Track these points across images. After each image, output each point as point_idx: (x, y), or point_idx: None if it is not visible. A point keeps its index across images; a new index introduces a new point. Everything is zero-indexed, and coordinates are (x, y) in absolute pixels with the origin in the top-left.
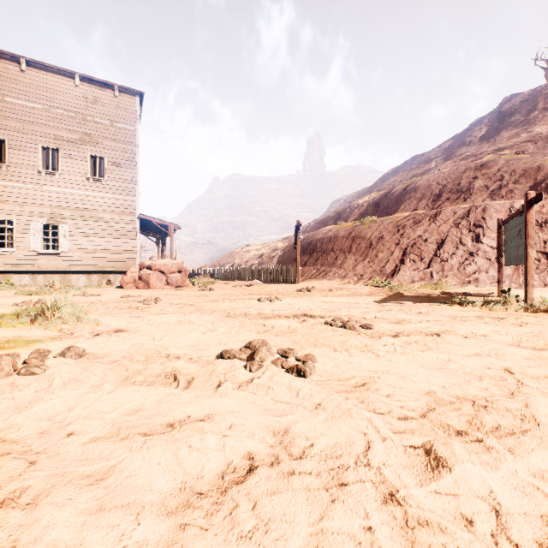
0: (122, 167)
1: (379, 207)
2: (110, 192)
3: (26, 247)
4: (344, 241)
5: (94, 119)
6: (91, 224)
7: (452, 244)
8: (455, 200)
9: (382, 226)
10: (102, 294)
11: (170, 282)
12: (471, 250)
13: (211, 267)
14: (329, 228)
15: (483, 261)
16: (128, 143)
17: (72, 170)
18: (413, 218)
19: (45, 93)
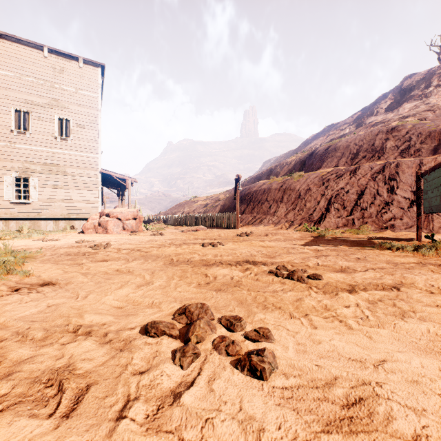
0: (85, 128)
1: (305, 165)
2: (75, 150)
3: (0, 197)
4: (276, 192)
5: (61, 86)
6: (58, 177)
7: (370, 195)
8: (370, 158)
9: (309, 180)
10: (61, 238)
11: (126, 228)
12: (387, 200)
13: (165, 215)
14: (263, 181)
15: (397, 209)
16: (91, 108)
17: (41, 130)
18: (335, 173)
19: (17, 63)
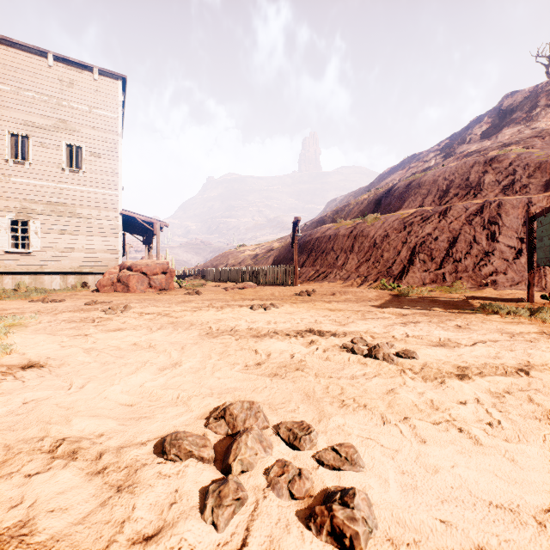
0: (102, 158)
1: (381, 205)
2: (88, 185)
3: None
4: (345, 239)
5: (70, 104)
6: (66, 220)
7: (465, 243)
8: (464, 196)
9: (386, 223)
10: (68, 299)
11: (153, 285)
12: (486, 249)
13: (204, 268)
14: (328, 226)
15: (500, 261)
16: (108, 131)
17: (45, 160)
18: (420, 215)
19: (14, 73)
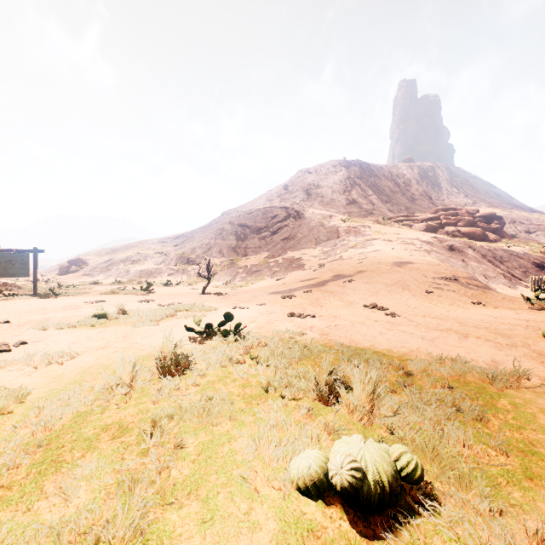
0: None
1: None
2: None
3: None
4: None
5: None
6: None
7: None
8: None
9: None
10: None
11: None
12: None
13: None
14: None
15: None
16: None
17: None
18: None
19: None
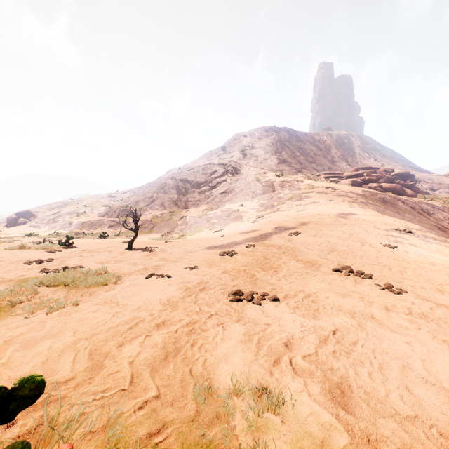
0: None
1: None
2: None
3: None
4: None
5: None
6: None
7: None
8: None
9: None
10: None
11: None
12: None
13: None
14: None
15: None
16: None
17: None
18: None
19: None
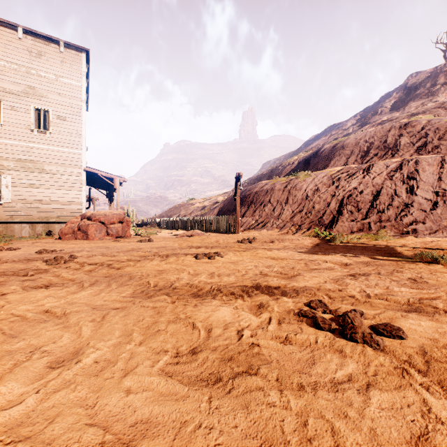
0: (67, 121)
1: (309, 164)
2: (54, 144)
3: None
4: (280, 193)
5: (38, 72)
6: (35, 176)
7: (387, 195)
8: (383, 156)
9: (317, 179)
10: (25, 247)
11: (110, 233)
12: (406, 201)
13: (160, 218)
14: (265, 182)
15: (419, 212)
16: (73, 98)
17: (15, 122)
18: (346, 172)
19: None
